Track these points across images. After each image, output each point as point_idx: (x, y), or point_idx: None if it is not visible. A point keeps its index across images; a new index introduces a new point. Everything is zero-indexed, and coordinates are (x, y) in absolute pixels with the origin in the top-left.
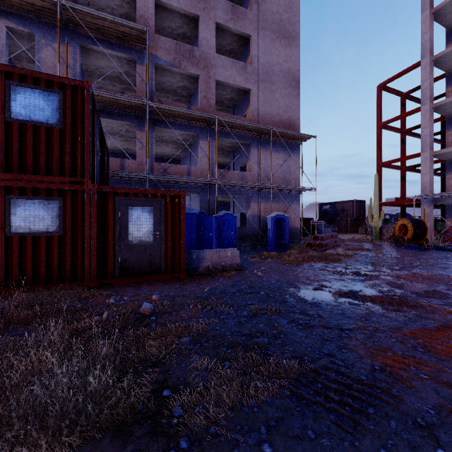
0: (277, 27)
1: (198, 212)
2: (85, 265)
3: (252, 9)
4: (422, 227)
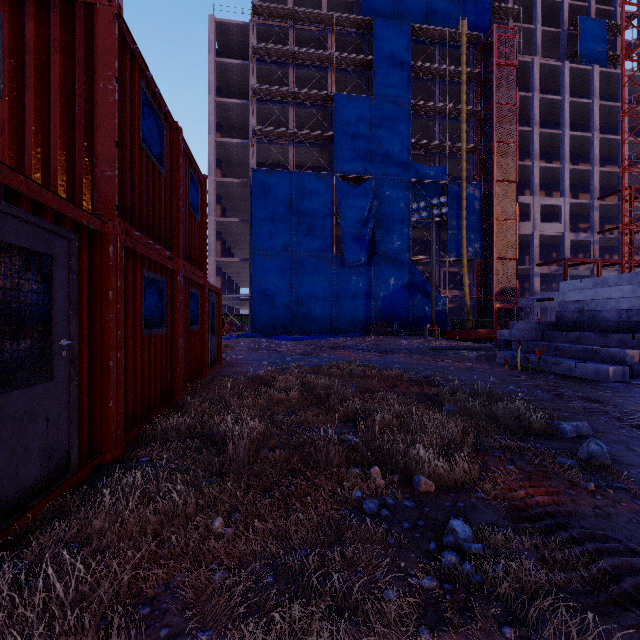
0: None
1: None
2: (206, 358)
3: None
4: (223, 321)
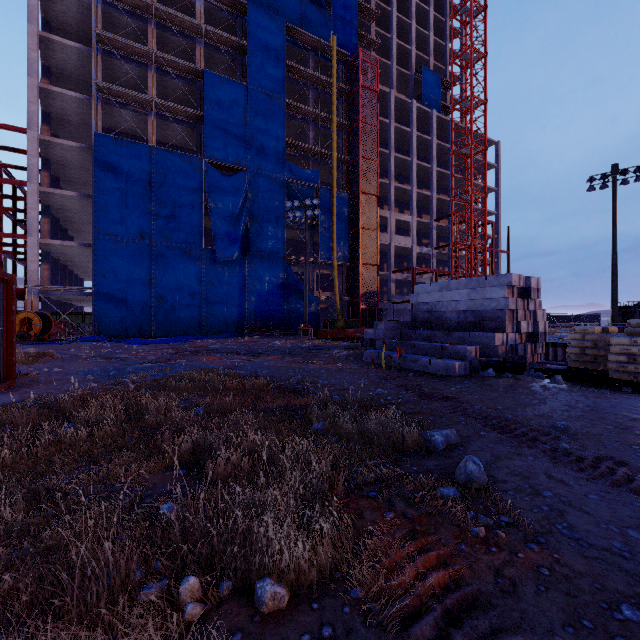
0: None
1: None
2: None
3: None
4: (49, 321)
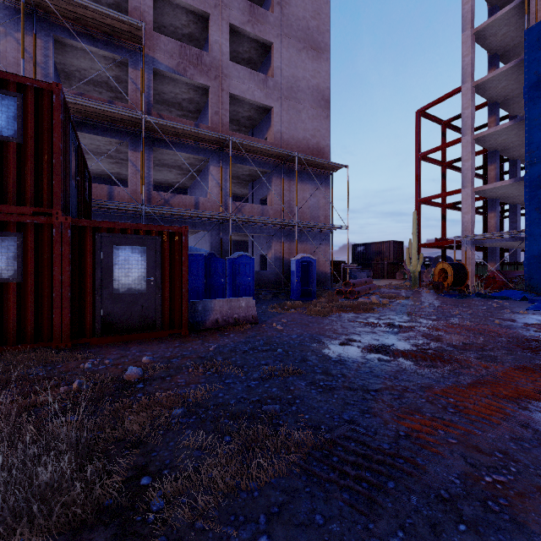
0: (303, 36)
1: (206, 253)
2: (53, 321)
3: (274, 12)
4: (463, 271)
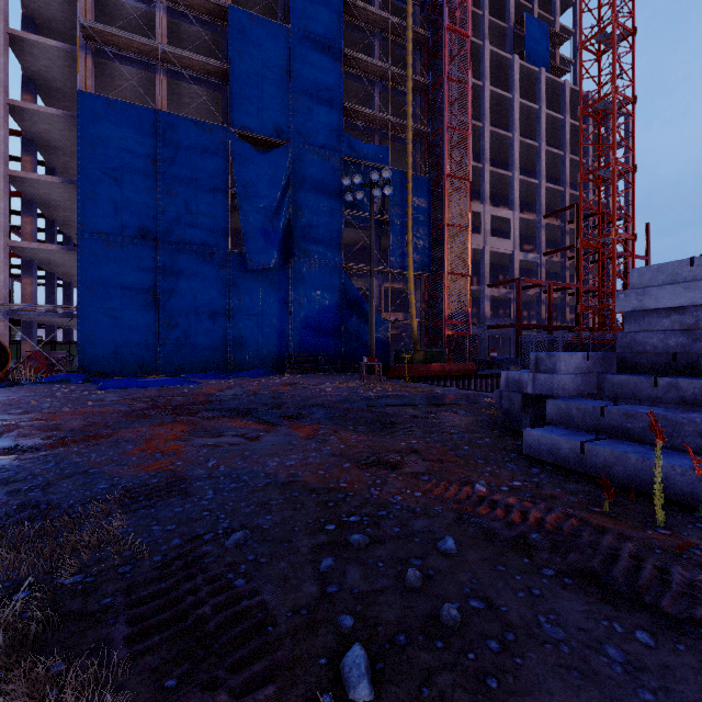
0: None
1: None
2: None
3: None
4: (3, 352)
